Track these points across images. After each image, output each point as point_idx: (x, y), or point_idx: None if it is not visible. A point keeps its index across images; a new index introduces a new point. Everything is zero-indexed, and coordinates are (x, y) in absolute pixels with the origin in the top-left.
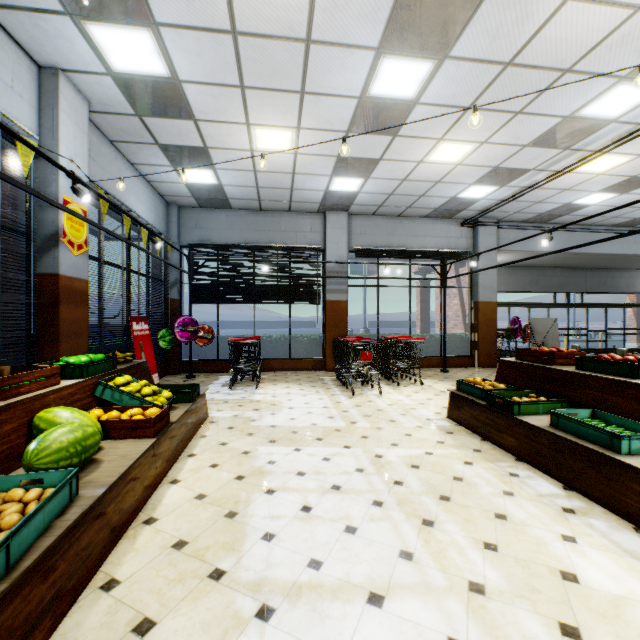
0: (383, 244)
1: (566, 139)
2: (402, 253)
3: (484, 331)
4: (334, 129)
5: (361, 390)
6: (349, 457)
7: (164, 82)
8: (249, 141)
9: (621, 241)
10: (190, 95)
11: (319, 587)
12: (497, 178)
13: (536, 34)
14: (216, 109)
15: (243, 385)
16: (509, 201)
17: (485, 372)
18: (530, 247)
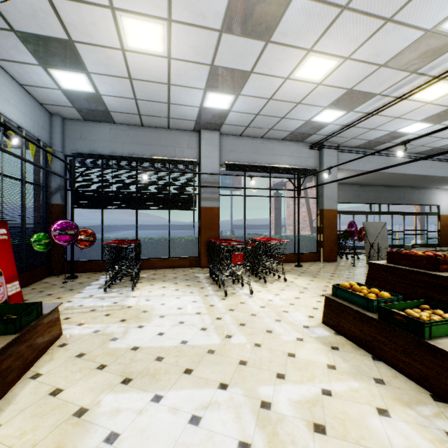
0: (249, 160)
1: (418, 60)
2: (264, 168)
3: (328, 233)
4: (207, 26)
5: (233, 289)
6: (227, 411)
7: None
8: (118, 35)
9: (422, 165)
10: None
11: None
12: (348, 102)
13: None
14: None
15: (120, 286)
16: (353, 125)
17: (330, 266)
18: (360, 167)
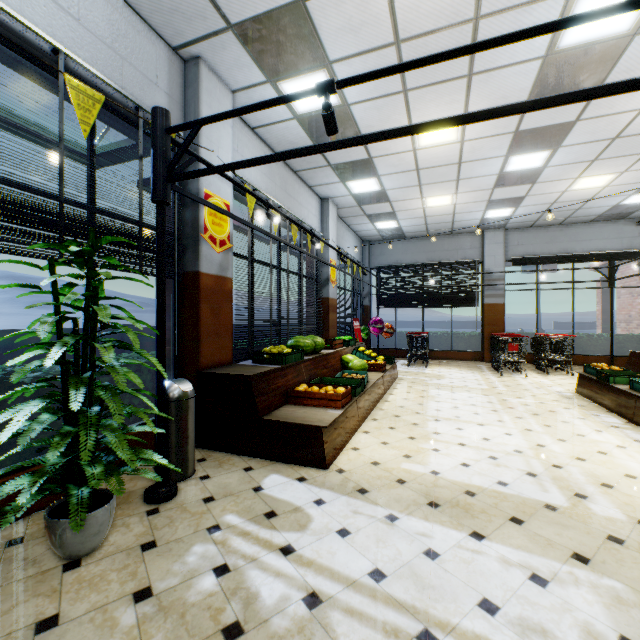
0: (542, 252)
1: None
2: (562, 258)
3: None
4: (482, 189)
5: (510, 374)
6: (485, 398)
7: (377, 192)
8: (422, 204)
9: None
10: (389, 193)
11: (458, 420)
12: None
13: (629, 124)
14: (403, 196)
15: (416, 365)
16: None
17: None
18: None
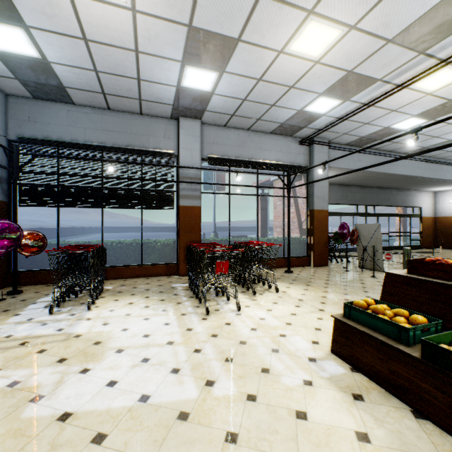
0: (234, 155)
1: (430, 36)
2: (251, 164)
3: (318, 235)
4: None
5: (216, 303)
6: None
7: None
8: None
9: (410, 165)
10: None
11: None
12: (345, 88)
13: None
14: None
15: (75, 303)
16: (349, 117)
17: (322, 271)
18: (351, 166)
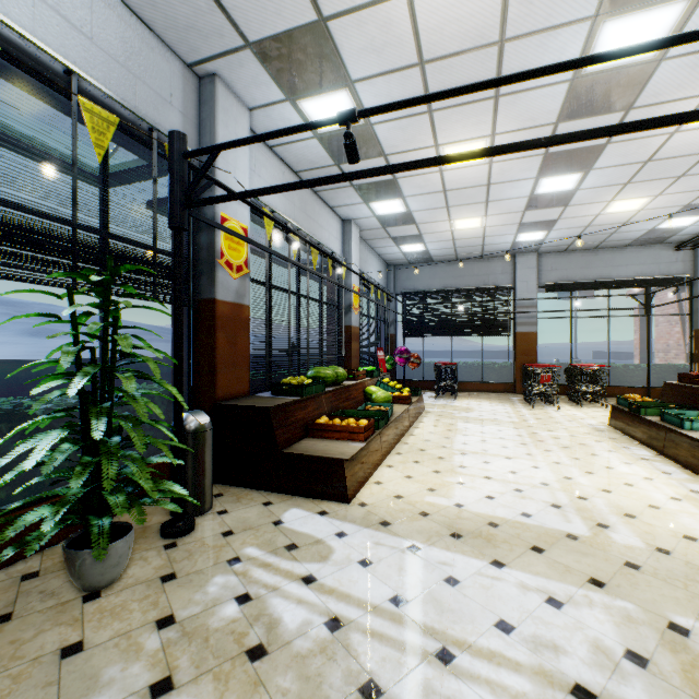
0: (576, 277)
1: None
2: (598, 284)
3: None
4: (513, 212)
5: (542, 407)
6: (514, 431)
7: (402, 214)
8: (450, 227)
9: None
10: (415, 215)
11: (485, 454)
12: (696, 210)
13: (660, 147)
14: (430, 218)
15: (444, 398)
16: None
17: None
18: None
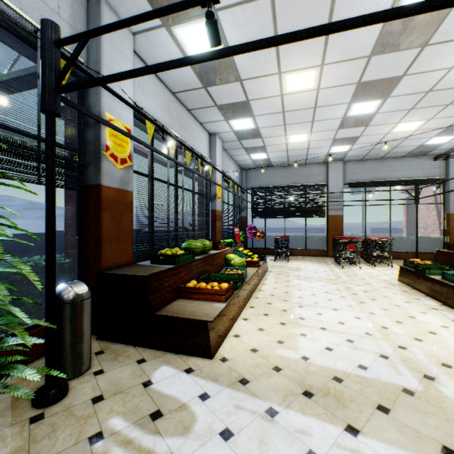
0: (368, 178)
1: None
2: (383, 183)
3: None
4: (330, 130)
5: (348, 266)
6: (334, 286)
7: (252, 129)
8: (285, 140)
9: None
10: (261, 131)
11: (317, 306)
12: (452, 131)
13: (440, 80)
14: (272, 133)
15: (280, 260)
16: None
17: None
18: None
